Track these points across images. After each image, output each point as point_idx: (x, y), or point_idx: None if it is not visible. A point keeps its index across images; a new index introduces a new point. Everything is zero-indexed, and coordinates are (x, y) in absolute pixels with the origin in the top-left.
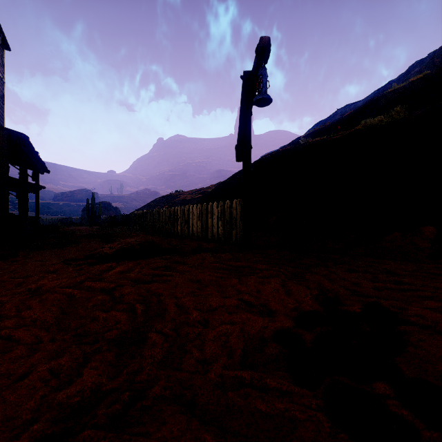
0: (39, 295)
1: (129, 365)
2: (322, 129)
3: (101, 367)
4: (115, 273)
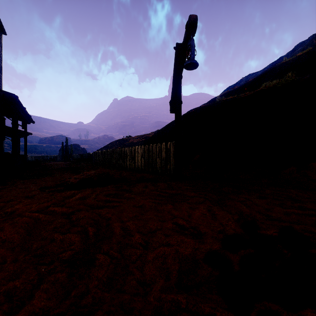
0: (12, 219)
1: (77, 286)
2: (232, 91)
3: (51, 290)
4: (75, 199)
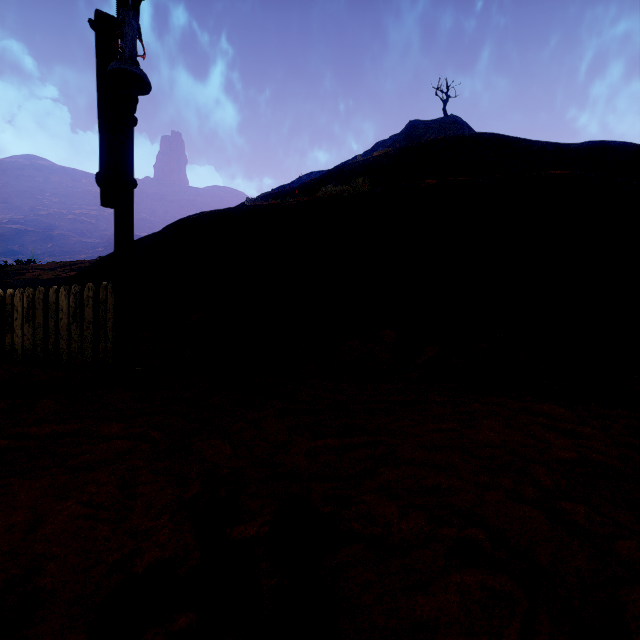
0: None
1: None
2: (280, 193)
3: None
4: None
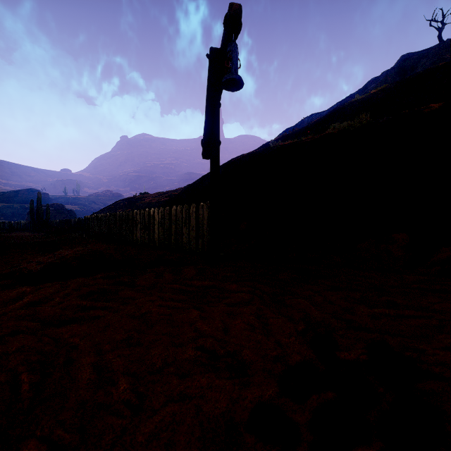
0: None
1: None
2: (291, 134)
3: None
4: (19, 306)
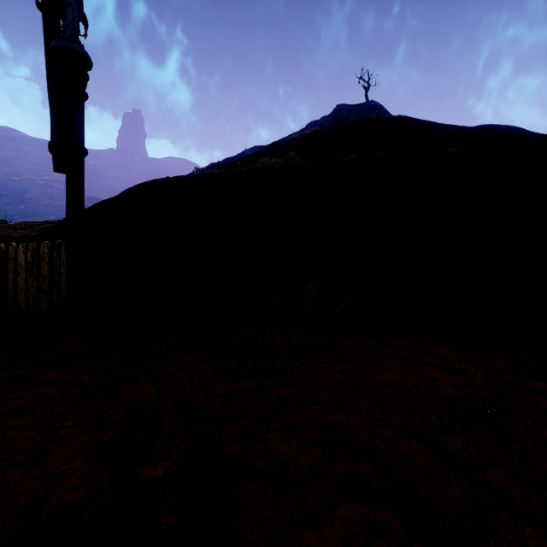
0: None
1: None
2: (226, 164)
3: None
4: None
